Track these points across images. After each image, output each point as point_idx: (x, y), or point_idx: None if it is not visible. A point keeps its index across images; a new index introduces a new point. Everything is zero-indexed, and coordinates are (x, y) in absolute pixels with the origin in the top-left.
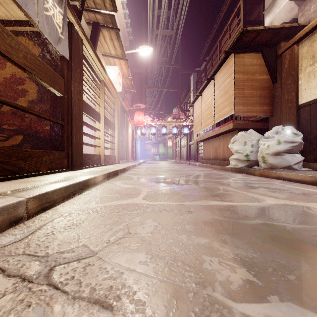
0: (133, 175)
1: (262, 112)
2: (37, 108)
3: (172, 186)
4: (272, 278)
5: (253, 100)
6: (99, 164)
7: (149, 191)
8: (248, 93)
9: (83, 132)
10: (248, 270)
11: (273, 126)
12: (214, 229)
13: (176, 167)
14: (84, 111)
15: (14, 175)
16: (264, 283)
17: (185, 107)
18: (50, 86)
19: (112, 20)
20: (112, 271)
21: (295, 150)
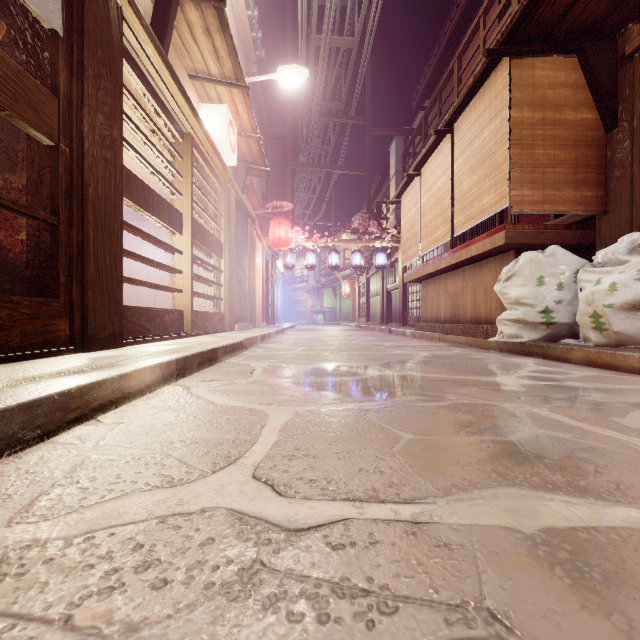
0: (257, 362)
1: (580, 204)
2: None
3: (360, 405)
4: None
5: (557, 173)
6: (179, 332)
7: (286, 427)
8: (544, 157)
9: (130, 253)
10: None
11: (606, 238)
12: None
13: (360, 338)
14: (135, 200)
15: None
16: None
17: (379, 212)
18: (1, 104)
19: None
20: None
21: None
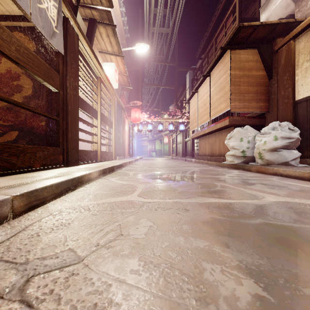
0: (130, 171)
1: (258, 108)
2: (33, 103)
3: (168, 183)
4: (285, 292)
5: (249, 96)
6: (96, 160)
7: (144, 187)
8: (244, 90)
9: (79, 129)
10: (256, 282)
11: (269, 122)
12: (214, 230)
13: (172, 163)
14: (81, 107)
15: (5, 171)
16: (276, 299)
17: (181, 104)
18: (45, 81)
19: (108, 16)
20: (98, 282)
21: (292, 146)
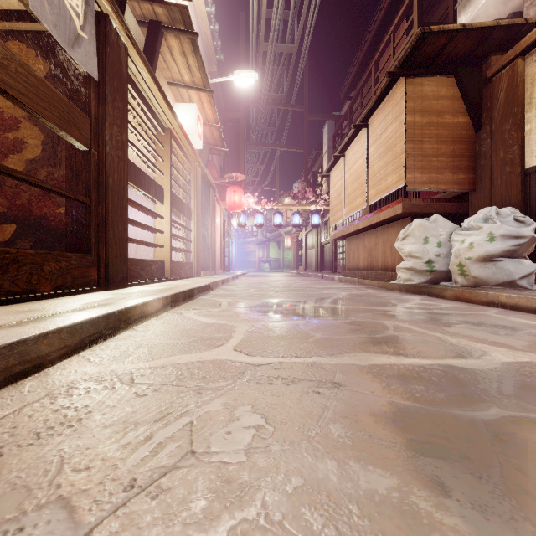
0: (222, 298)
1: (456, 184)
2: (43, 173)
3: (293, 321)
4: None
5: (439, 161)
6: (162, 277)
7: (248, 331)
8: (430, 150)
9: (130, 220)
10: None
11: (475, 209)
12: (402, 439)
13: (298, 282)
14: (133, 182)
15: None
16: None
17: (315, 179)
18: (61, 129)
19: (183, 15)
20: None
21: (521, 252)
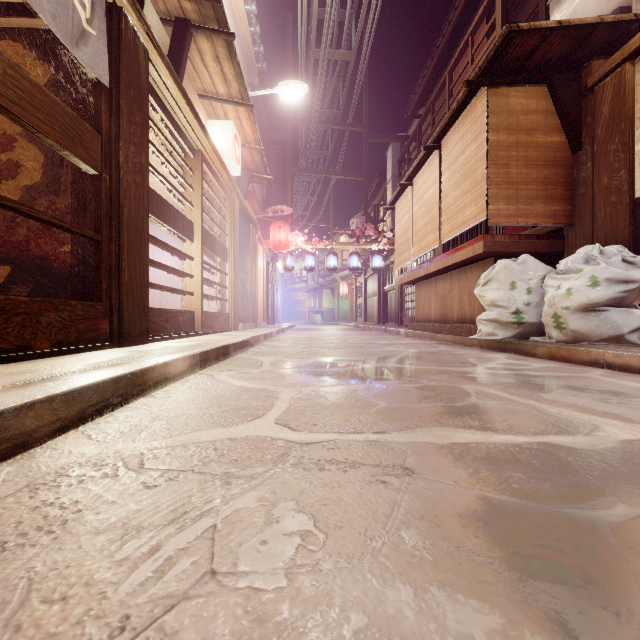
0: (264, 356)
1: (550, 217)
2: (43, 203)
3: (351, 386)
4: None
5: (529, 190)
6: (191, 331)
7: (295, 399)
8: (518, 175)
9: (152, 261)
10: None
11: (573, 248)
12: (502, 552)
13: (357, 337)
14: (155, 214)
15: None
16: None
17: (376, 214)
18: (63, 147)
19: (216, 12)
20: None
21: (631, 301)
